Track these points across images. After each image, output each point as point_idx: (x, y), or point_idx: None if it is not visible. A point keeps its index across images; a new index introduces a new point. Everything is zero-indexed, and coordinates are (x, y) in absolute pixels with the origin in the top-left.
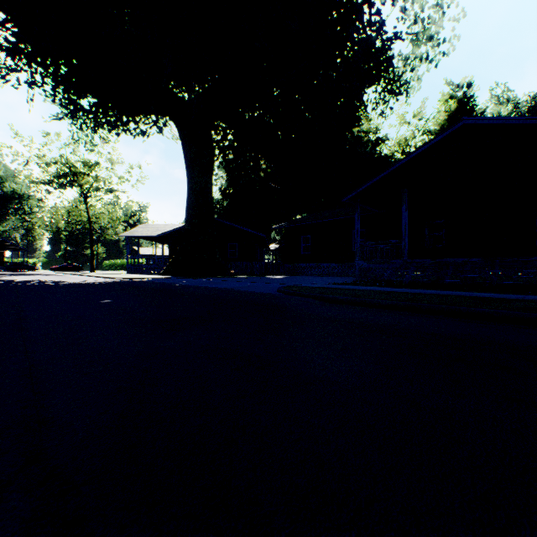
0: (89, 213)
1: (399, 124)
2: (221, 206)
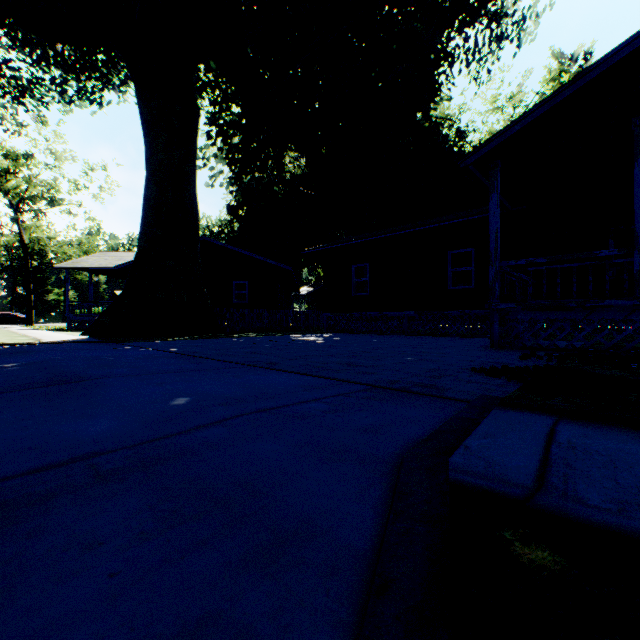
0: (22, 235)
1: (488, 110)
2: (230, 231)
